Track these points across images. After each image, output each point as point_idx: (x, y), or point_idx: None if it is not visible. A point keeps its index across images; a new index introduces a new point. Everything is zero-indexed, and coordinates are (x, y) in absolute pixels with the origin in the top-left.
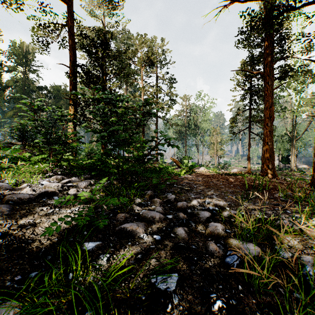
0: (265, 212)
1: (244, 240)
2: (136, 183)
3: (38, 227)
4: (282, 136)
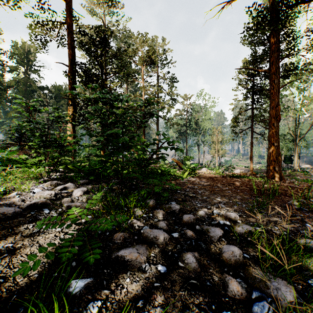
0: (282, 226)
1: (268, 271)
2: (137, 193)
3: (17, 254)
4: (284, 136)
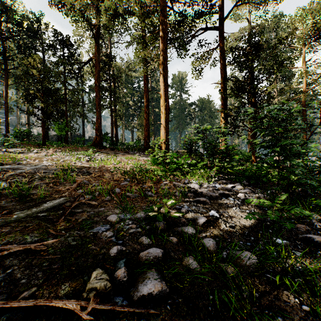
0: None
1: None
2: (312, 198)
3: (232, 217)
4: None
